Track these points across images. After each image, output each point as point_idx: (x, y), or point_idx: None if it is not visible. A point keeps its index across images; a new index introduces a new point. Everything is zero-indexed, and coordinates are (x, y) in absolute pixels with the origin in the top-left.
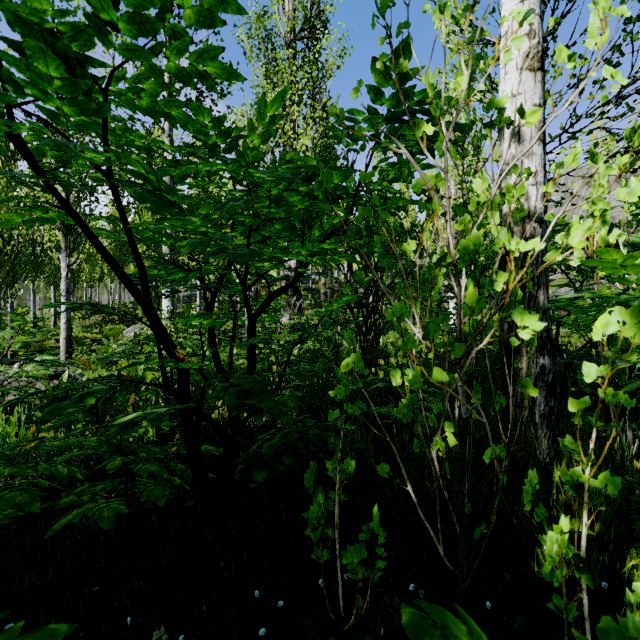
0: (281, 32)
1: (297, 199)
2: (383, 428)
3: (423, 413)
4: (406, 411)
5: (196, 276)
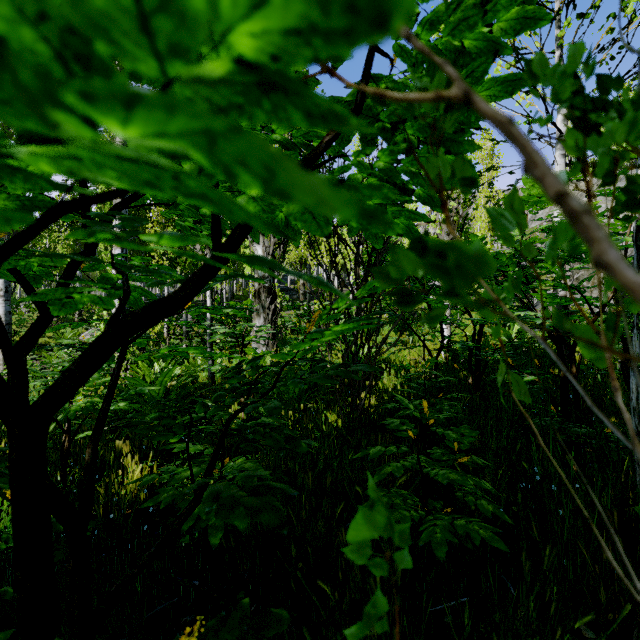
0: None
1: None
2: None
3: None
4: None
5: None
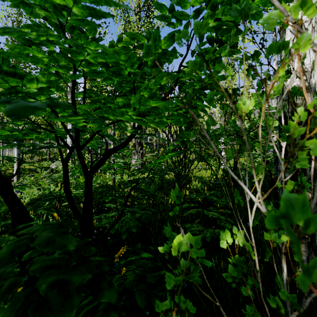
0: (132, 7)
1: (124, 58)
2: (212, 291)
3: (260, 288)
4: (235, 274)
5: (50, 136)
